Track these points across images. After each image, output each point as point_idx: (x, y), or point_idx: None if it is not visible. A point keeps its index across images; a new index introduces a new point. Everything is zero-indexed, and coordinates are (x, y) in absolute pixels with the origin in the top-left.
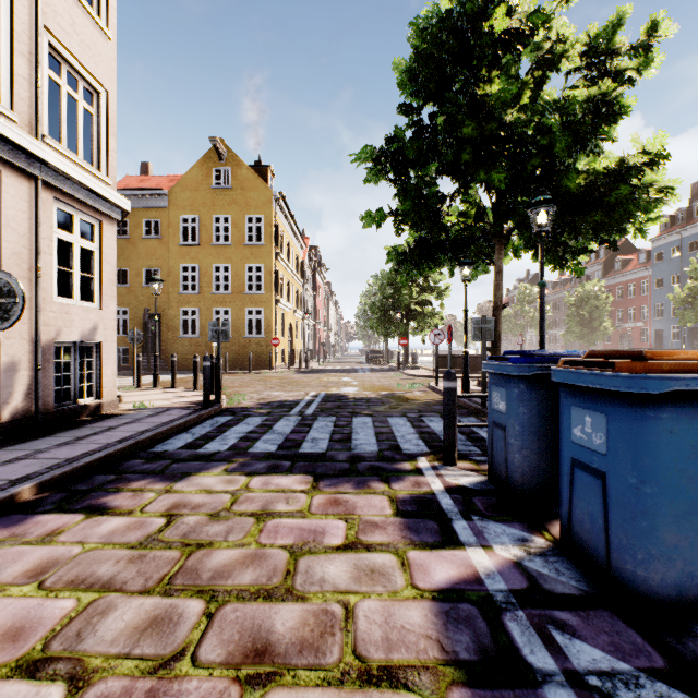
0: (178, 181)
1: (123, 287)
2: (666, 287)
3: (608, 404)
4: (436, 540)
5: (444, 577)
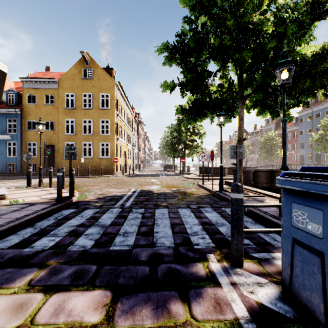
0: (63, 74)
1: (33, 130)
2: (305, 134)
3: None
4: None
5: None
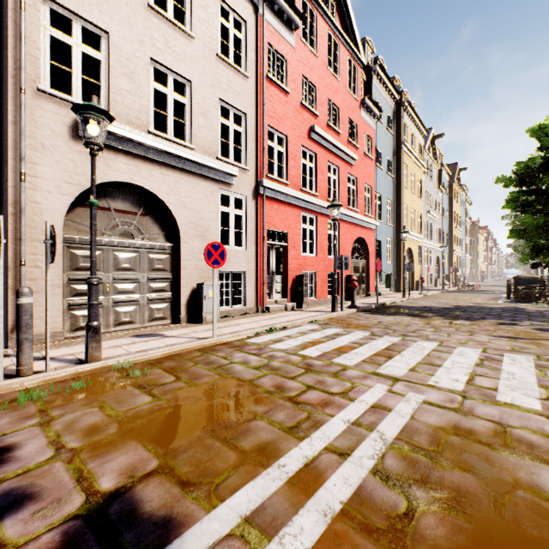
0: None
1: None
2: None
3: None
4: None
5: None
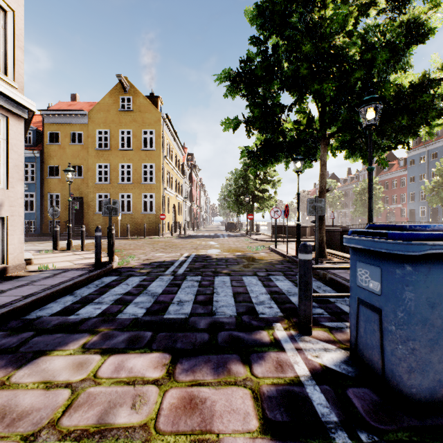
0: (95, 105)
1: (56, 178)
2: (417, 182)
3: None
4: None
5: None
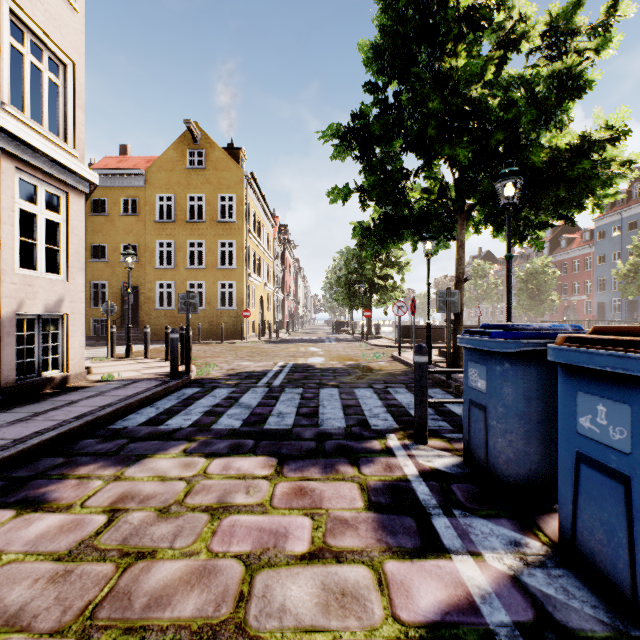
0: (154, 162)
1: (102, 261)
2: (608, 263)
3: (633, 392)
4: (416, 544)
5: (431, 602)
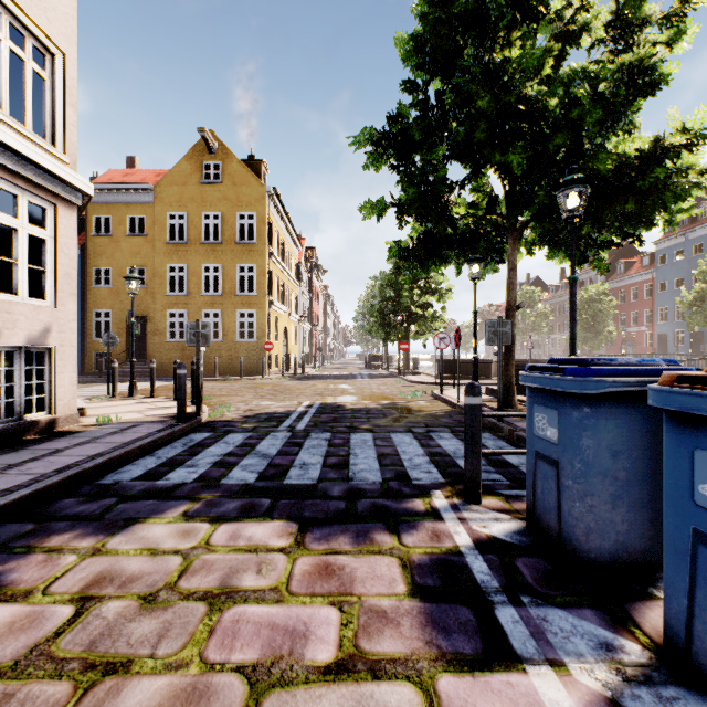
0: (164, 175)
1: (106, 288)
2: (670, 290)
3: None
4: (477, 649)
5: None
